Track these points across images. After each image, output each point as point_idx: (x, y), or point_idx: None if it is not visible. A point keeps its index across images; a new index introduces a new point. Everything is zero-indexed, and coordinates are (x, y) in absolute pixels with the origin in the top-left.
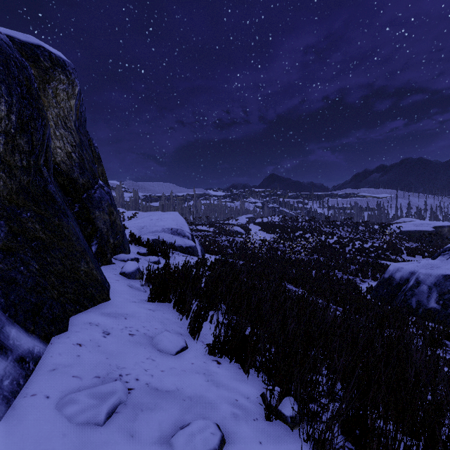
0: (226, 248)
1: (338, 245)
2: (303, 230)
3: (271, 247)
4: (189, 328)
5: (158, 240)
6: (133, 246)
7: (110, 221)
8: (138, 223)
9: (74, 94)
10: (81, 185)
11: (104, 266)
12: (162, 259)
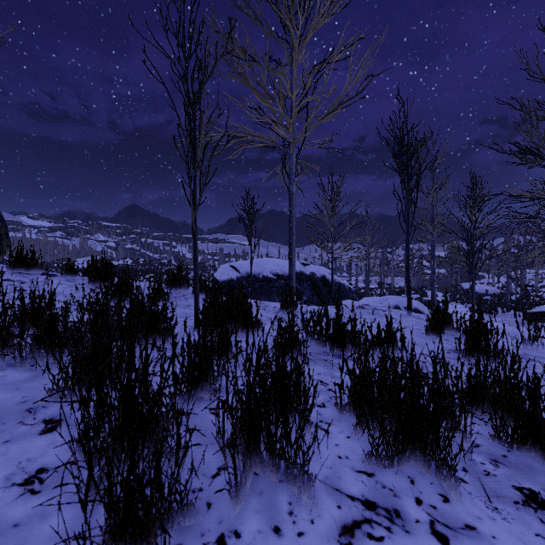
0: None
1: None
2: (154, 273)
3: None
4: None
5: None
6: None
7: None
8: None
9: None
10: None
11: None
12: None
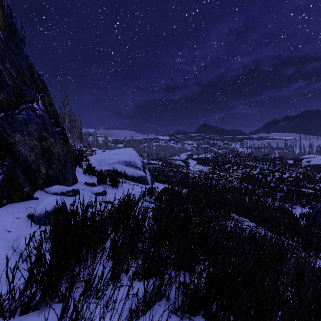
0: (171, 177)
1: (261, 175)
2: (231, 164)
3: (207, 177)
4: None
5: (112, 171)
6: (86, 176)
7: (40, 147)
8: (99, 157)
9: None
10: None
11: (12, 204)
12: (111, 188)
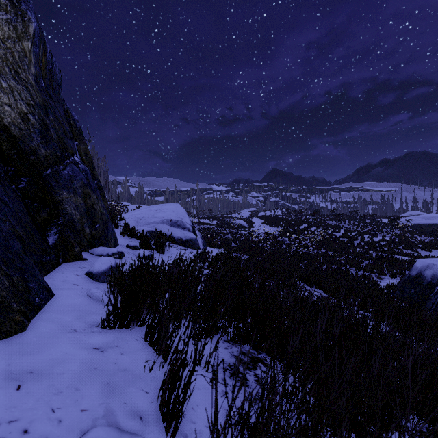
0: (229, 241)
1: (346, 238)
2: (308, 224)
3: (276, 241)
4: (160, 397)
5: (155, 232)
6: (125, 238)
7: (85, 205)
8: (136, 215)
9: (28, 33)
10: (43, 157)
11: (67, 264)
12: (157, 252)
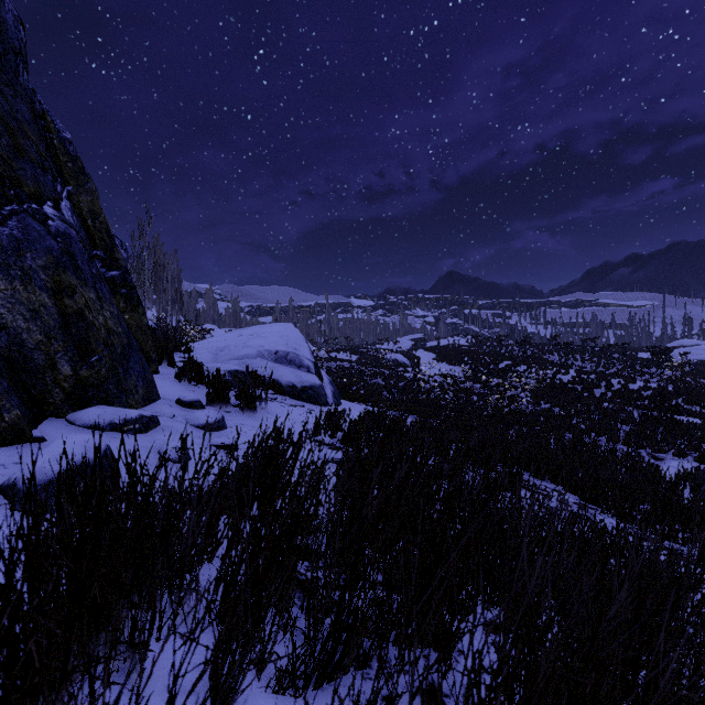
0: (379, 390)
1: (579, 384)
2: (512, 360)
3: (460, 389)
4: None
5: (243, 373)
6: (182, 385)
7: (58, 312)
8: (215, 342)
9: None
10: None
11: None
12: (241, 414)
